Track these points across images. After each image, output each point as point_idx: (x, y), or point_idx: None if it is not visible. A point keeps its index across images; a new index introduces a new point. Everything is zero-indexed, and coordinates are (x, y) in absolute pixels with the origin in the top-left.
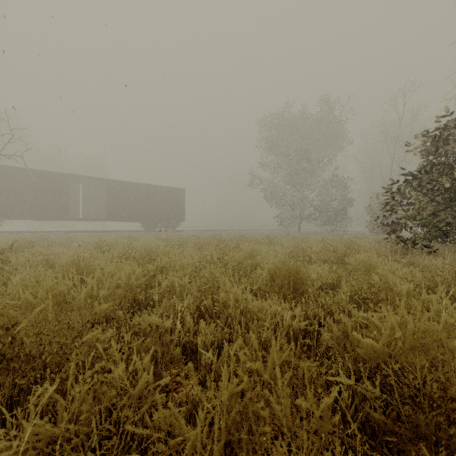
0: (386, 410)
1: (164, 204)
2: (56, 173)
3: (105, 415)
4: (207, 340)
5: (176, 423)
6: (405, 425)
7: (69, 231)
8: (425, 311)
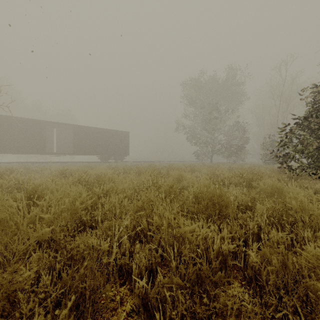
0: None
1: (115, 142)
2: (36, 120)
3: None
4: (142, 263)
5: None
6: None
7: (46, 162)
8: None
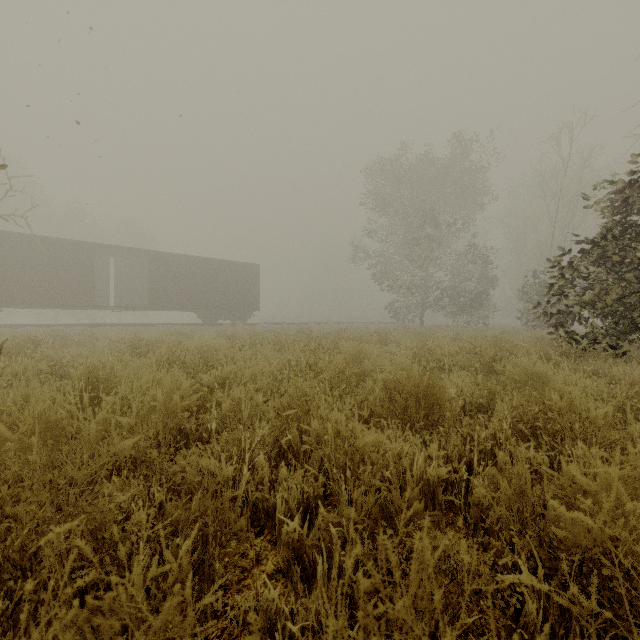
0: (604, 634)
1: (231, 286)
2: (77, 242)
3: None
4: (292, 497)
5: None
6: None
7: (95, 324)
8: None
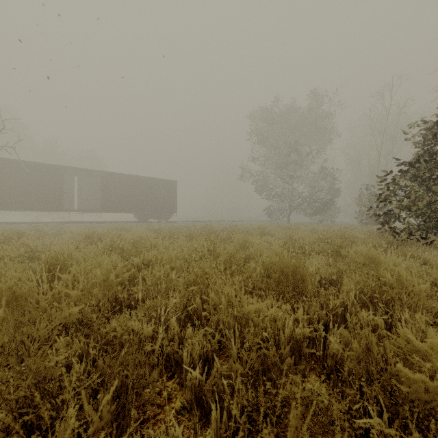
0: None
1: (157, 195)
2: (51, 165)
3: None
4: (195, 351)
5: None
6: None
7: (64, 222)
8: None
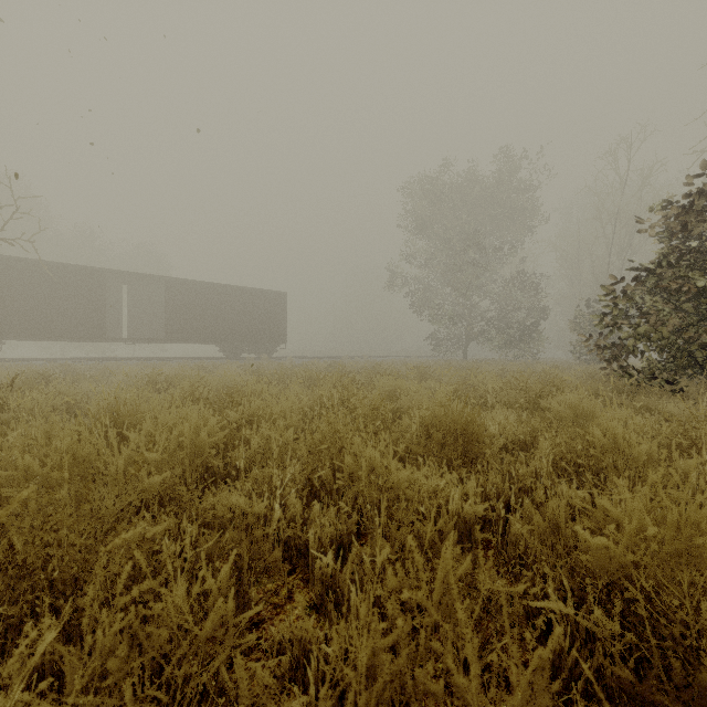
0: (629, 657)
1: (255, 316)
2: (87, 268)
3: (152, 669)
4: (324, 534)
5: (273, 706)
6: (663, 685)
7: (107, 358)
8: (697, 491)
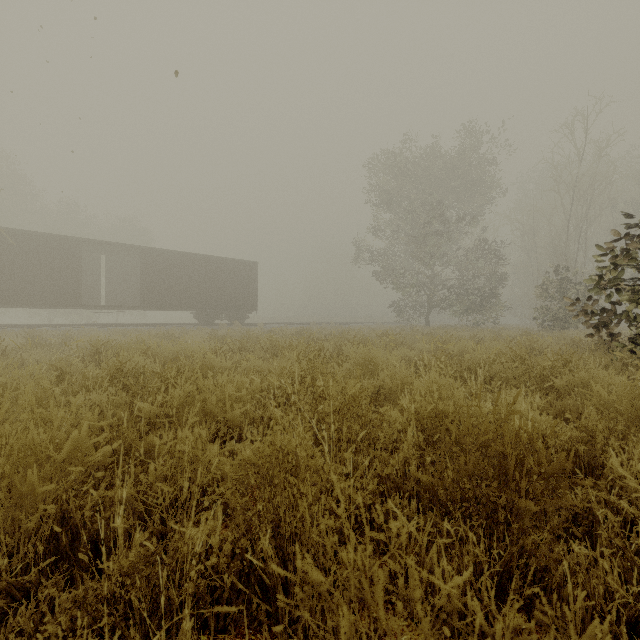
0: None
1: (228, 284)
2: (63, 237)
3: None
4: None
5: None
6: None
7: (83, 324)
8: None
